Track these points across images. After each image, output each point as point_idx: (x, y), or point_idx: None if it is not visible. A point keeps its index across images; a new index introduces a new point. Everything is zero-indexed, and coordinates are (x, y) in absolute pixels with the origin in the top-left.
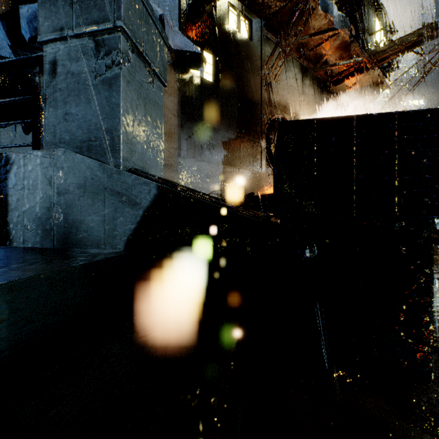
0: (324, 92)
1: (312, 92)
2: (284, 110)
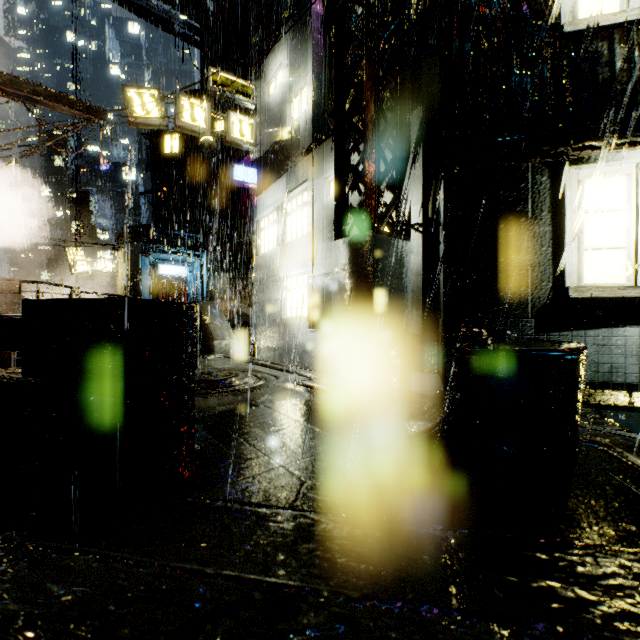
0: None
1: None
2: None
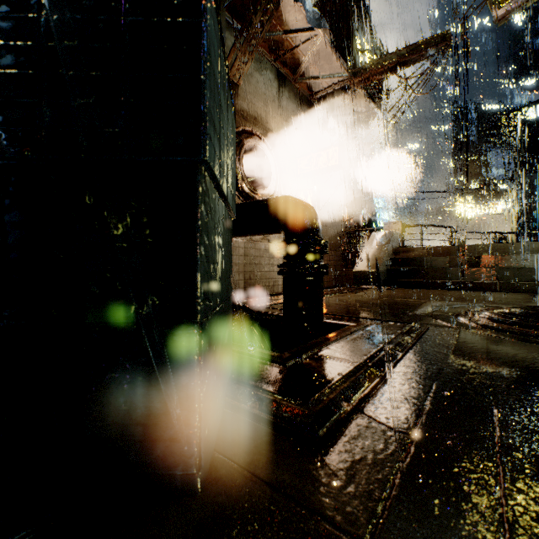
0: (307, 110)
1: (292, 108)
2: (254, 123)
